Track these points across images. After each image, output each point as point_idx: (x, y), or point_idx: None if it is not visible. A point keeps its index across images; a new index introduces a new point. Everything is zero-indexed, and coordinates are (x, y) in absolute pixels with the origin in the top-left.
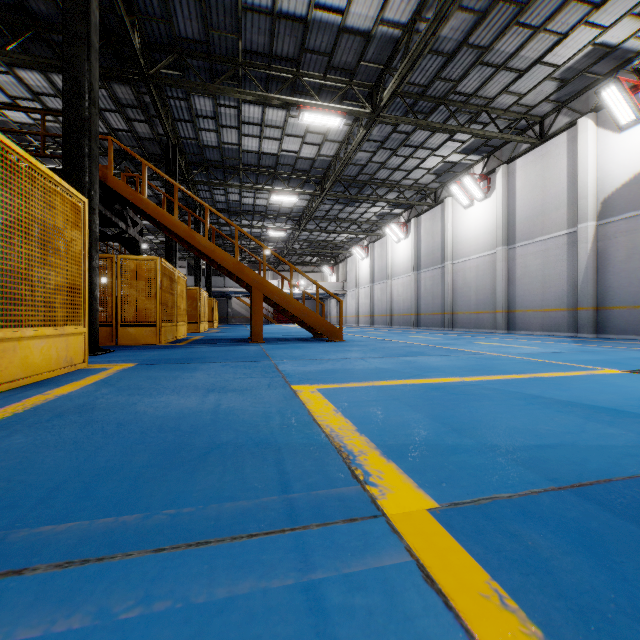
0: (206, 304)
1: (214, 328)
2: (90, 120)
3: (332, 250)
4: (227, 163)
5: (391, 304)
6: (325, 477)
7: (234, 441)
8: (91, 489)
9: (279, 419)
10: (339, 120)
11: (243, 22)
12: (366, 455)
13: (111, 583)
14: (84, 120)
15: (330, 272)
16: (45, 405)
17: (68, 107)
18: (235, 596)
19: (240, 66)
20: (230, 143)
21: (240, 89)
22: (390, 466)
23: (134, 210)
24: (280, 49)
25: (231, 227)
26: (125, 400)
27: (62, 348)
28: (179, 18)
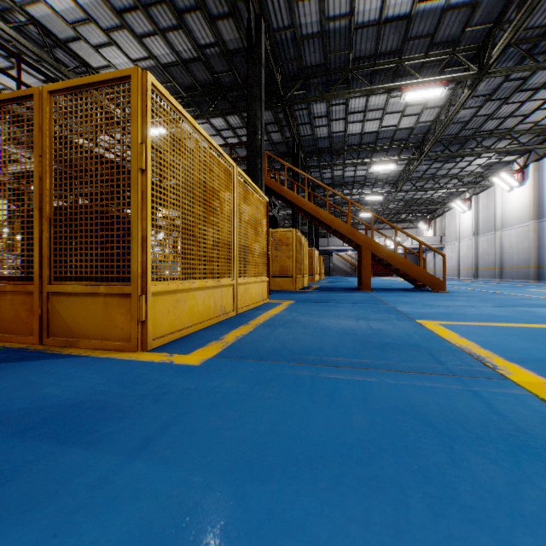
0: (317, 260)
1: (322, 279)
2: (261, 146)
3: (429, 206)
4: (334, 147)
5: (500, 256)
6: (464, 363)
7: (395, 343)
8: (337, 350)
9: (417, 336)
10: (441, 90)
11: (354, 38)
12: (492, 358)
13: (377, 375)
14: (258, 147)
15: (426, 227)
16: (273, 318)
17: (250, 142)
18: (435, 386)
19: (350, 72)
20: (338, 131)
21: (350, 90)
22: (512, 365)
23: (276, 197)
24: (384, 47)
25: (334, 197)
26: (311, 319)
27: (260, 289)
28: (306, 54)
